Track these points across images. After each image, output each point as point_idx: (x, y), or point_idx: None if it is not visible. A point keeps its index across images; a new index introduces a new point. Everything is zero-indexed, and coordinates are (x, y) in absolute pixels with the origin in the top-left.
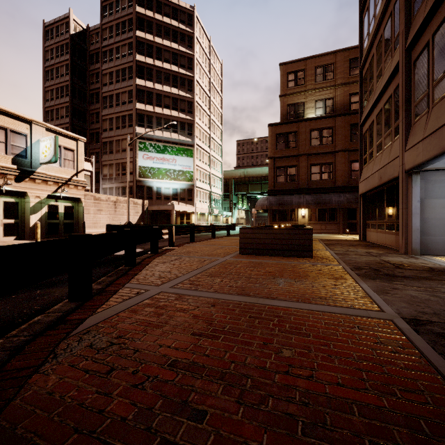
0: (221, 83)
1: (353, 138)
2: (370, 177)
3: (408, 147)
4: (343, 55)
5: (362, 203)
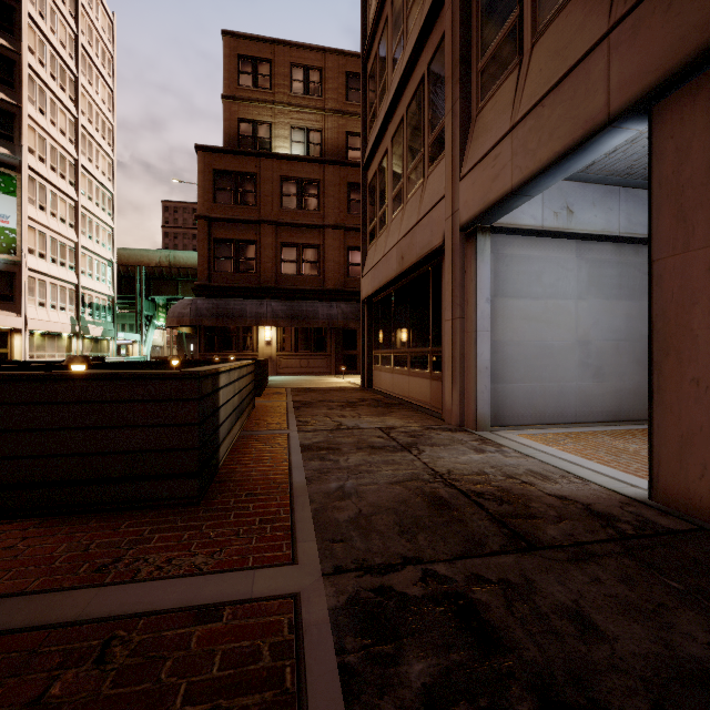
0: (112, 59)
1: (352, 208)
2: (383, 261)
3: (468, 166)
4: (337, 62)
5: (367, 316)
